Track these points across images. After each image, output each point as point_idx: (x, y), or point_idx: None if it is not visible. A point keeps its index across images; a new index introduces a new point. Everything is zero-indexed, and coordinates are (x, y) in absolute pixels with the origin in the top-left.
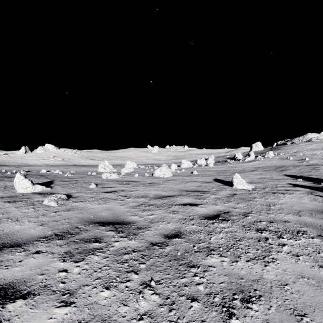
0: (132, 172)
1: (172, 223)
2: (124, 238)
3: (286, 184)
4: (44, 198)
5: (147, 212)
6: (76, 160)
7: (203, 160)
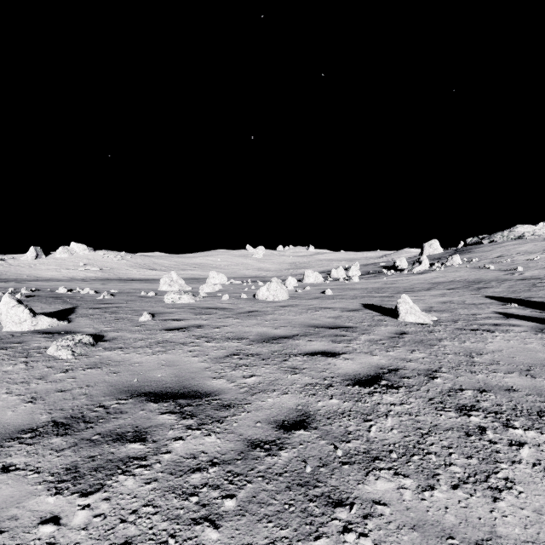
0: (219, 292)
1: (291, 395)
2: (195, 430)
3: (492, 313)
4: (51, 342)
5: (243, 370)
6: (125, 270)
7: (340, 270)
